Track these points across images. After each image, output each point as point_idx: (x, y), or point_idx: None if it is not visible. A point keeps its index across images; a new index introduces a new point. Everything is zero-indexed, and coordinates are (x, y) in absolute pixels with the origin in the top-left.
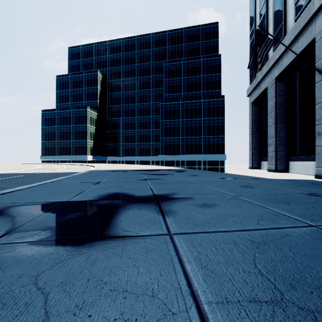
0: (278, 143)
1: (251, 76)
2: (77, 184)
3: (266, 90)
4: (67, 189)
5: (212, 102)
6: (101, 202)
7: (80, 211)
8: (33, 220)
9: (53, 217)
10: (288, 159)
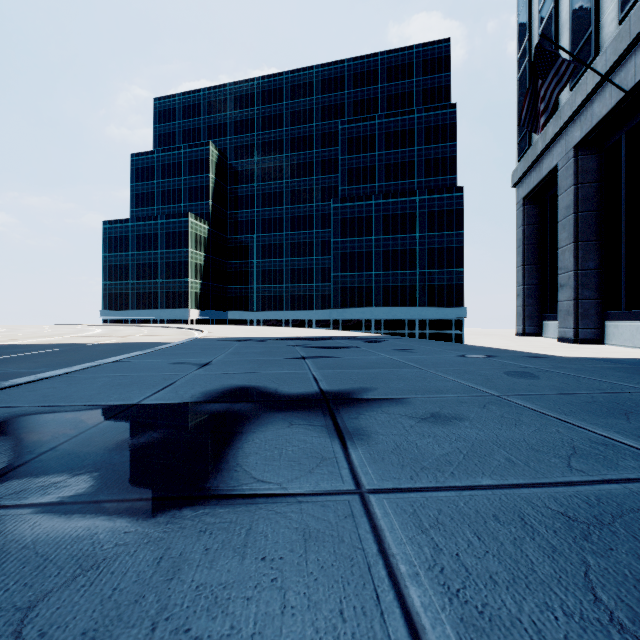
0: (581, 282)
1: (522, 144)
2: (163, 367)
3: (554, 172)
4: (141, 377)
5: (438, 202)
6: (208, 406)
7: (160, 428)
8: (56, 449)
9: (99, 442)
10: (602, 315)
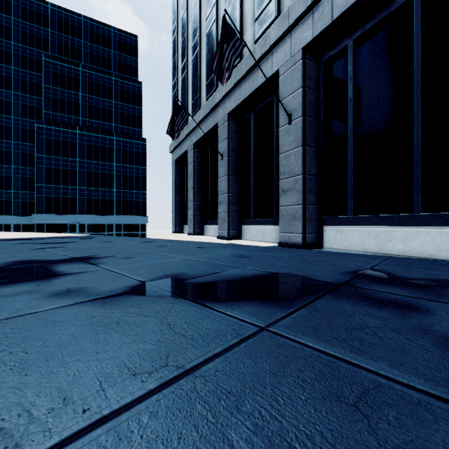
0: (196, 207)
1: None
2: None
3: (187, 152)
4: None
5: (130, 144)
6: (15, 266)
7: (4, 272)
8: None
9: None
10: (203, 223)
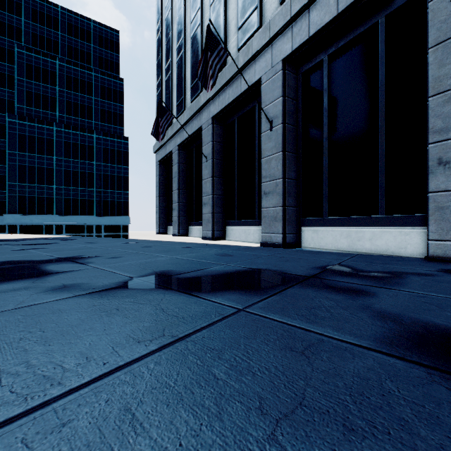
0: (181, 208)
1: None
2: None
3: (171, 153)
4: None
5: (111, 143)
6: (2, 266)
7: None
8: None
9: None
10: (188, 223)
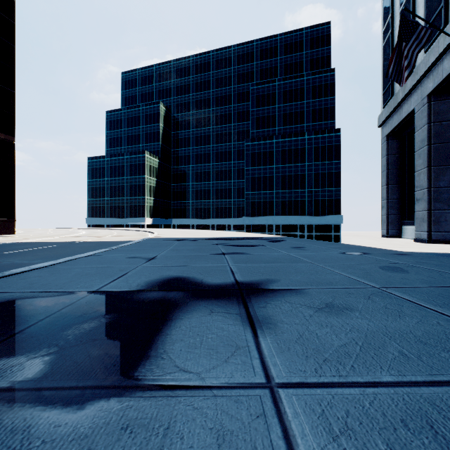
0: (433, 196)
1: (386, 94)
2: (121, 260)
3: (411, 114)
4: (103, 269)
5: (321, 140)
6: (148, 294)
7: (108, 314)
8: (23, 332)
9: (58, 326)
10: (449, 222)
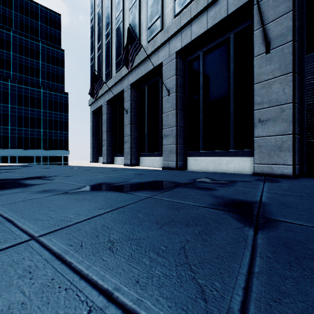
0: (108, 144)
1: None
2: None
3: (102, 106)
4: None
5: (55, 96)
6: None
7: None
8: None
9: None
10: (113, 155)
